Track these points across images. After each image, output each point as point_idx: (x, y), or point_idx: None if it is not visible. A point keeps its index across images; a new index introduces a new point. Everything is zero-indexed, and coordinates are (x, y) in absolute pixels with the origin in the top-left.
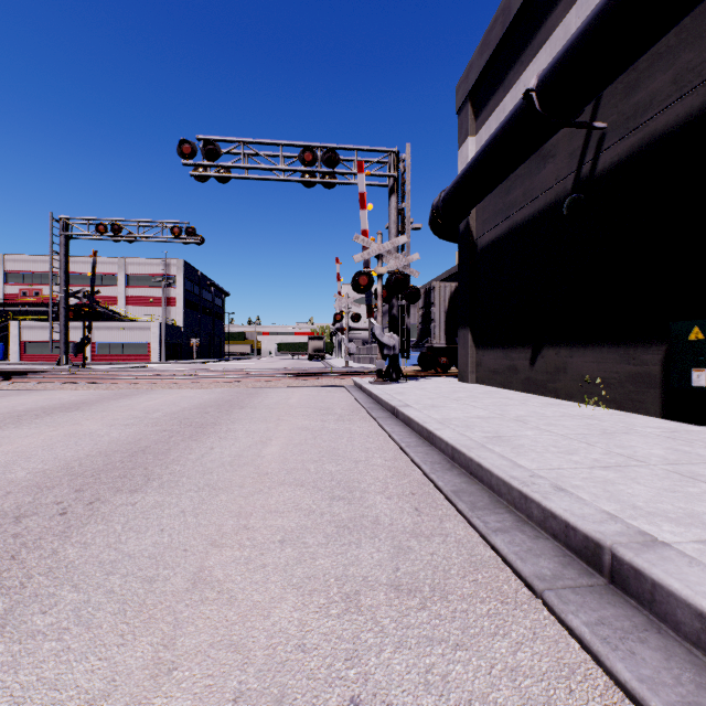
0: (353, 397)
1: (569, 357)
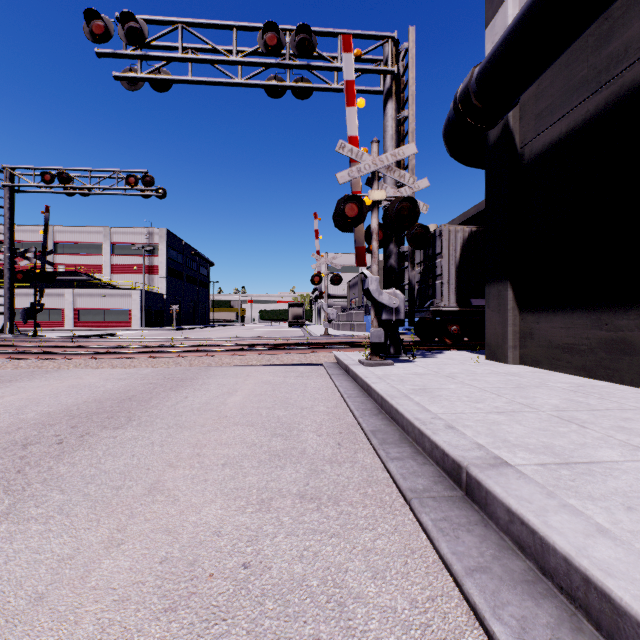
0: (337, 390)
1: None
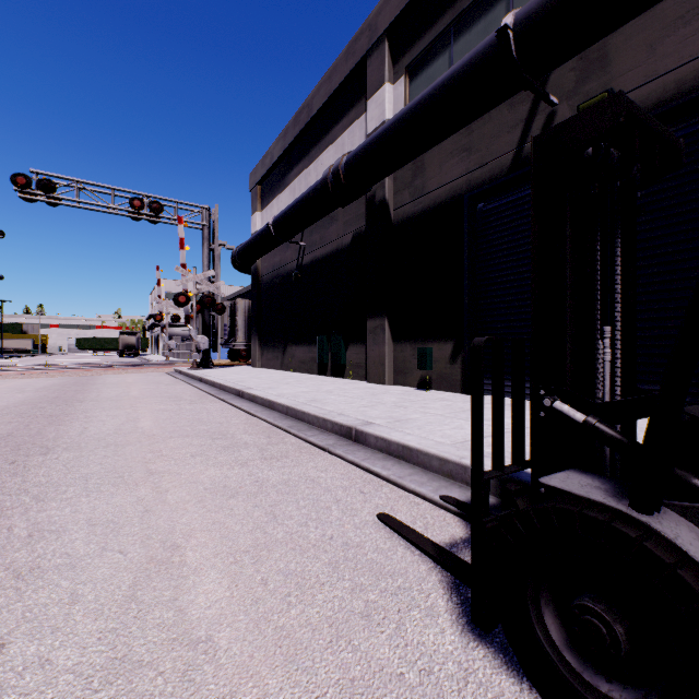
0: (175, 378)
1: (296, 351)
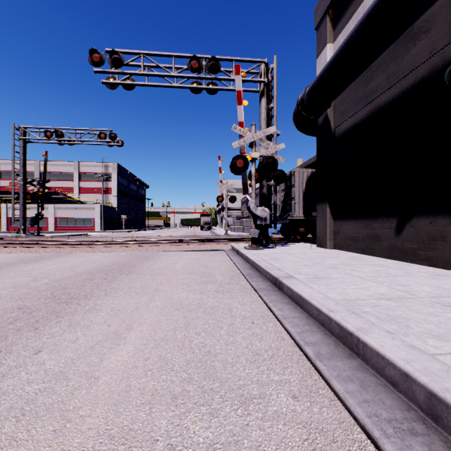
0: (232, 261)
1: (450, 226)
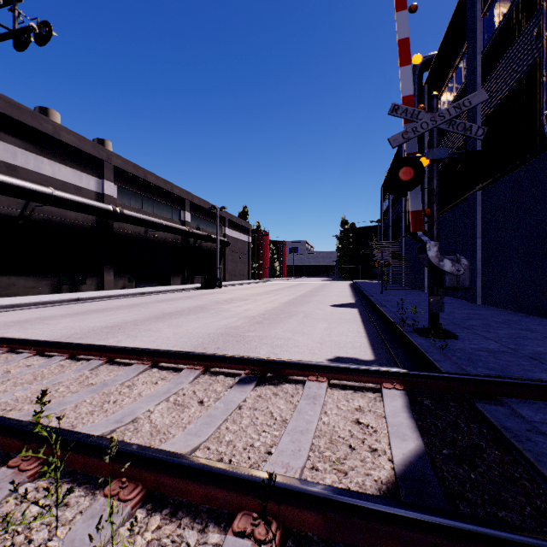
0: (3, 312)
1: (18, 280)
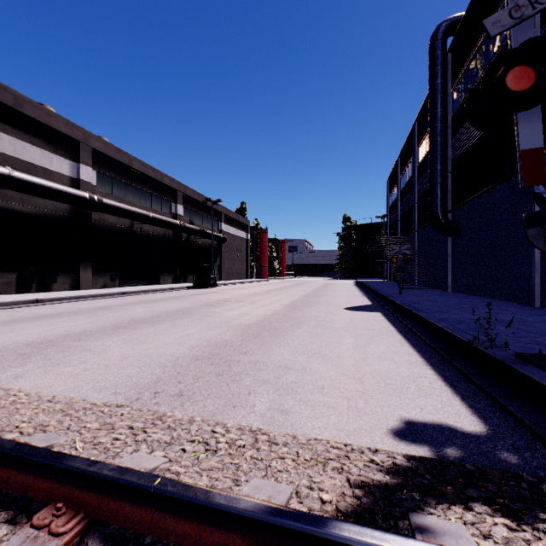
0: None
1: None
